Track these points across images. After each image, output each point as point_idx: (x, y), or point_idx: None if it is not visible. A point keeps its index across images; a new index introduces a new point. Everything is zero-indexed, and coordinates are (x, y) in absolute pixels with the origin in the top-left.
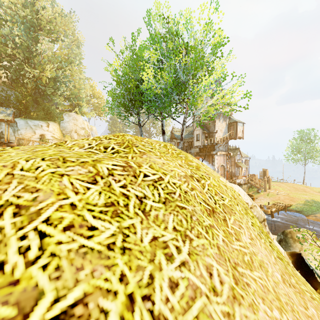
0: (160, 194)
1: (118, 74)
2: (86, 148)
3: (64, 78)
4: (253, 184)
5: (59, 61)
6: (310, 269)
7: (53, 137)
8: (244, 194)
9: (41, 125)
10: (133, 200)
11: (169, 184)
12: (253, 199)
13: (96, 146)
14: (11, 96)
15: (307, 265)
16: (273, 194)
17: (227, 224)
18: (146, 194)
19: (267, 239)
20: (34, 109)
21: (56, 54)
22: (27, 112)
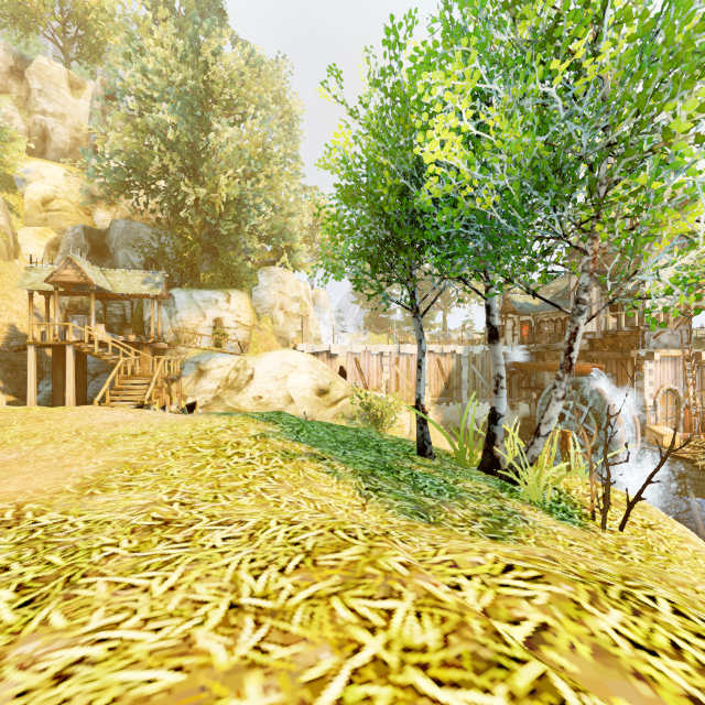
0: None
1: (348, 168)
2: None
3: (255, 197)
4: None
5: (247, 161)
6: None
7: (237, 322)
8: None
9: (215, 299)
10: None
11: None
12: None
13: None
14: (166, 246)
15: None
16: None
17: None
18: None
19: None
20: (208, 266)
21: (241, 148)
22: (194, 274)
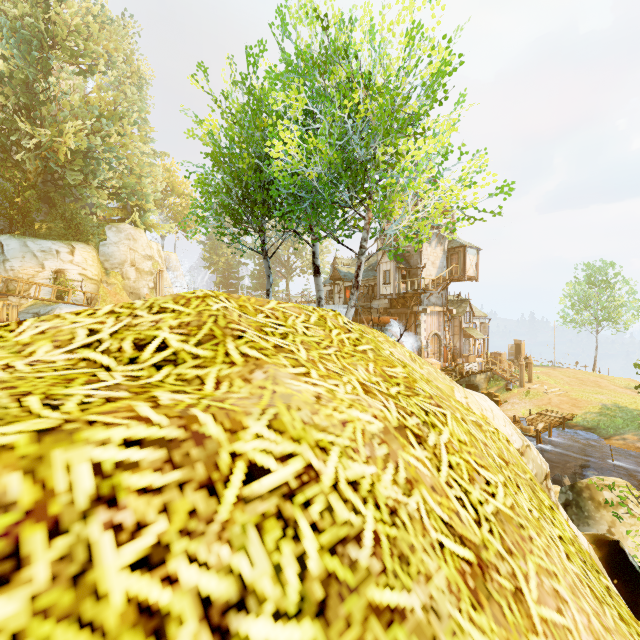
0: (307, 559)
1: (216, 142)
2: (75, 348)
3: (106, 152)
4: (497, 373)
5: (95, 115)
6: None
7: (83, 275)
8: (504, 421)
9: (56, 250)
10: (184, 639)
11: (339, 496)
12: (499, 403)
13: (111, 337)
14: None
15: (633, 568)
16: (537, 393)
17: (530, 614)
18: (250, 580)
19: (602, 587)
20: (43, 216)
21: (89, 100)
22: (27, 222)
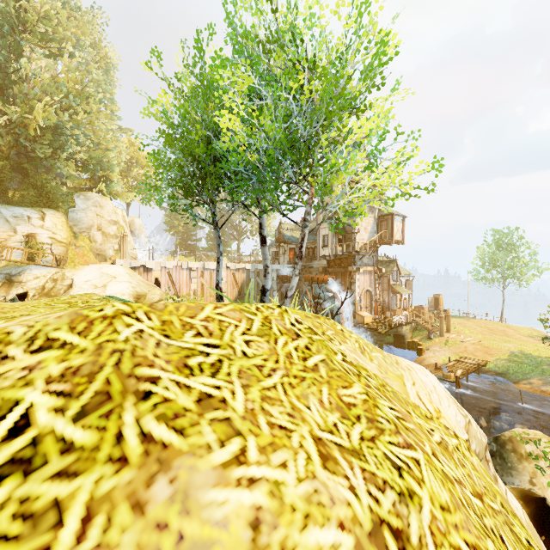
0: None
1: (168, 120)
2: None
3: (73, 128)
4: (420, 324)
5: (64, 94)
6: None
7: (53, 239)
8: (447, 400)
9: (28, 216)
10: None
11: None
12: (422, 350)
13: None
14: None
15: None
16: (455, 342)
17: None
18: None
19: None
20: (17, 184)
21: (58, 80)
22: (1, 190)
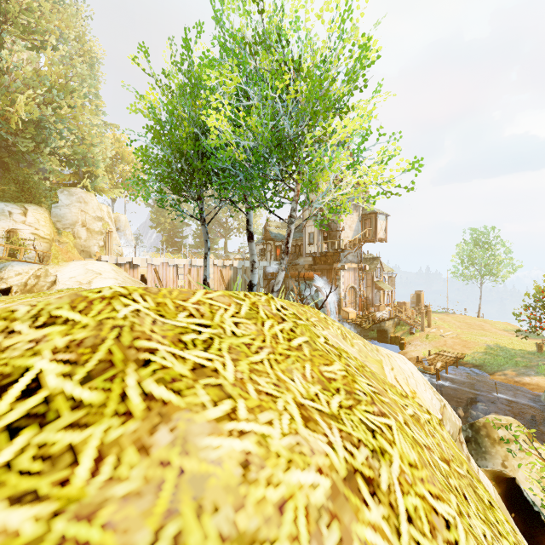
0: None
1: (156, 116)
2: None
3: (57, 122)
4: (402, 319)
5: (47, 87)
6: (535, 510)
7: (35, 235)
8: (424, 385)
9: (9, 211)
10: None
11: None
12: (404, 345)
13: None
14: None
15: (527, 502)
16: (435, 336)
17: None
18: None
19: None
20: None
21: (41, 73)
22: None
